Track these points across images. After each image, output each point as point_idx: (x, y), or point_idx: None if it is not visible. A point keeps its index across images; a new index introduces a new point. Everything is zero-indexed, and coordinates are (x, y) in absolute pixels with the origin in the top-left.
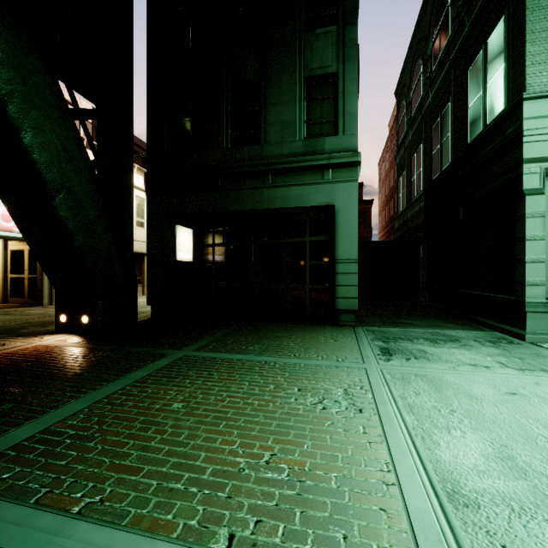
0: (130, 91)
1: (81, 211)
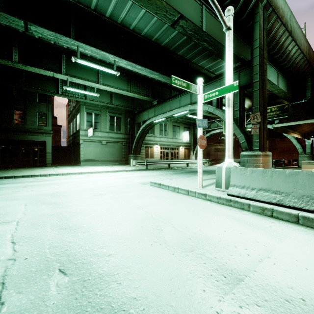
0: None
1: None
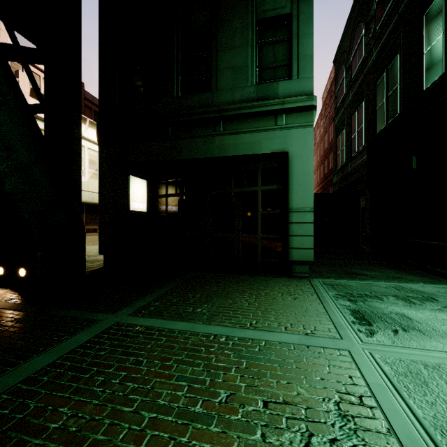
0: (78, 36)
1: (12, 153)
